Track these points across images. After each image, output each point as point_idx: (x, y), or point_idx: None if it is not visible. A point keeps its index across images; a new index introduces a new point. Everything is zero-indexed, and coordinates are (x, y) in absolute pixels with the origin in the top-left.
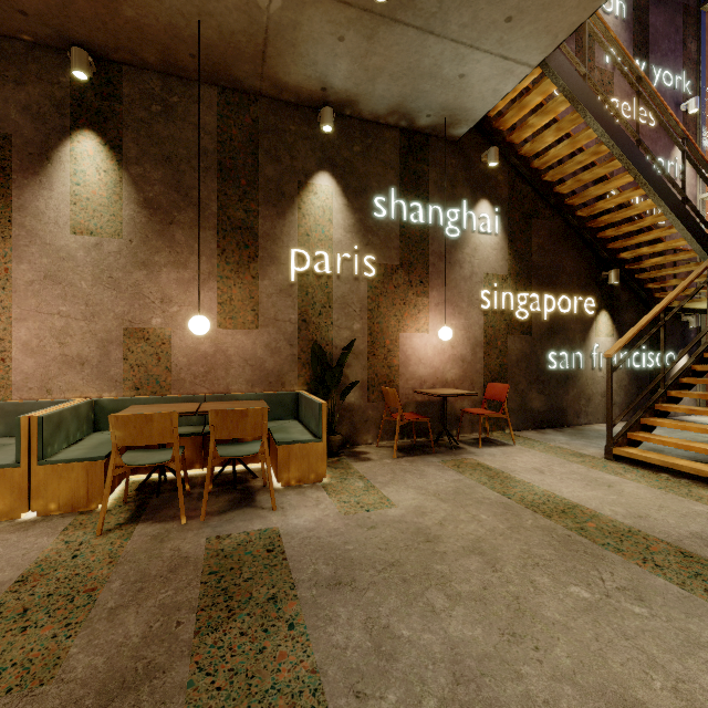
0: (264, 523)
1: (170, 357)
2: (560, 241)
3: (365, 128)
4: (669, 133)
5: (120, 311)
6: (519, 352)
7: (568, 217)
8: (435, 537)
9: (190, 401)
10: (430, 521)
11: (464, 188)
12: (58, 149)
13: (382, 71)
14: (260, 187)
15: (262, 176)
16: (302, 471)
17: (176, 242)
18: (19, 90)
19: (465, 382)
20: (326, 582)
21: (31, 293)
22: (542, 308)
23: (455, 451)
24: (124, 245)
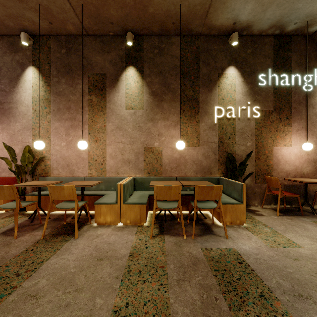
0: (226, 245)
1: (161, 160)
2: None
3: (253, 39)
4: None
5: (142, 140)
6: None
7: None
8: None
9: (170, 179)
10: None
11: (315, 61)
12: (121, 76)
13: (272, 3)
14: (200, 79)
15: (201, 73)
16: (232, 218)
17: (164, 109)
18: (108, 55)
19: (316, 174)
20: (291, 292)
21: (112, 134)
22: None
23: None
24: (144, 112)
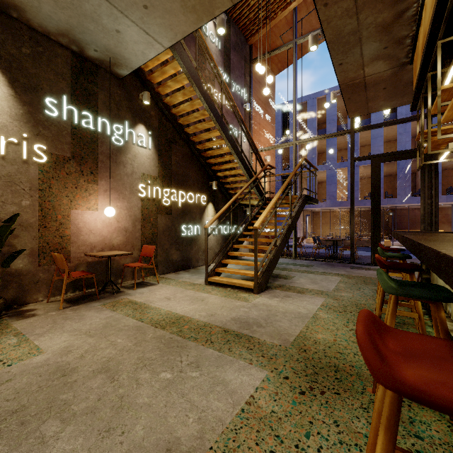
0: None
1: None
2: (188, 161)
3: (35, 37)
4: (235, 115)
5: None
6: (164, 225)
7: (192, 147)
8: (72, 369)
9: None
10: (73, 357)
11: (127, 113)
12: None
13: None
14: None
15: None
16: None
17: None
18: None
19: (127, 245)
20: None
21: None
22: (178, 199)
23: (116, 295)
24: None
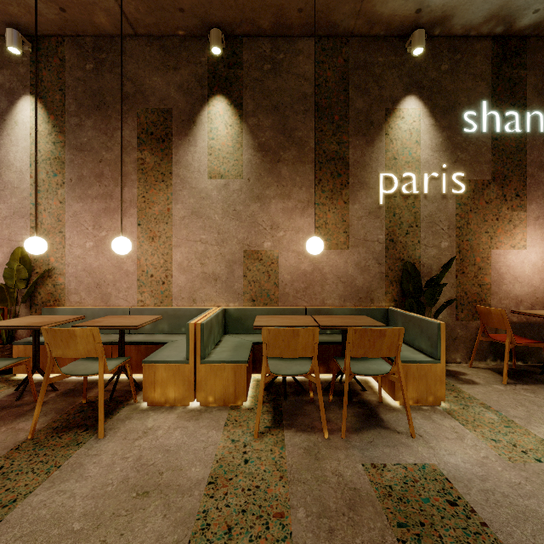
0: (415, 455)
1: (277, 275)
2: None
3: (453, 45)
4: None
5: (241, 237)
6: None
7: None
8: None
9: (294, 312)
10: None
11: None
12: (199, 114)
13: None
14: (351, 120)
15: (353, 109)
16: (419, 392)
17: (282, 177)
18: (176, 74)
19: None
20: None
21: (183, 226)
22: None
23: None
24: (244, 183)
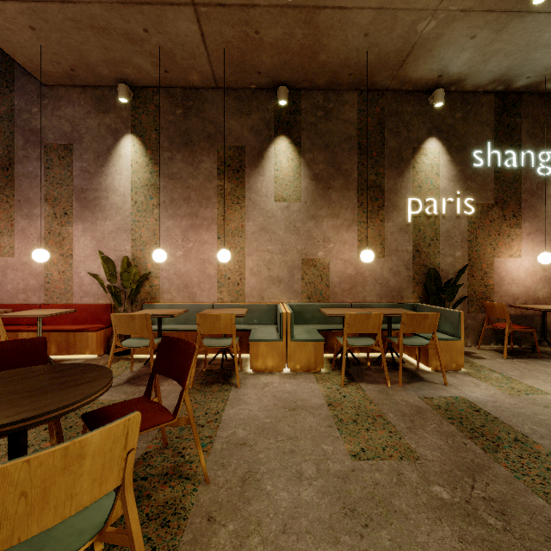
0: (450, 393)
1: (328, 278)
2: None
3: (465, 98)
4: None
5: (299, 248)
6: None
7: None
8: None
9: (342, 307)
10: None
11: None
12: (267, 150)
13: (498, 52)
14: (386, 156)
15: (387, 148)
16: (446, 361)
17: (332, 201)
18: (248, 118)
19: None
20: (550, 437)
21: (254, 239)
22: None
23: None
24: (302, 205)
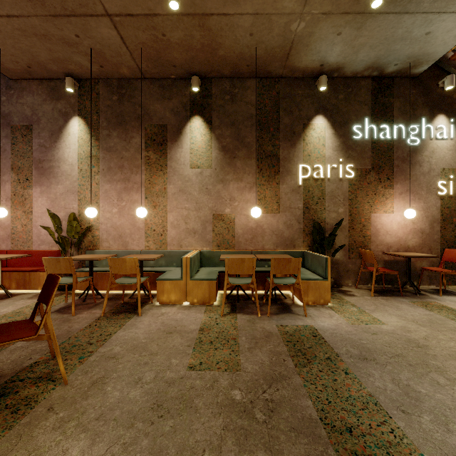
0: (304, 322)
1: (234, 230)
2: None
3: (346, 82)
4: None
5: (210, 206)
6: None
7: None
8: (423, 345)
9: (244, 253)
10: (416, 336)
11: (422, 109)
12: (184, 128)
13: (364, 45)
14: (281, 131)
15: (282, 124)
16: (315, 297)
17: (237, 168)
18: (169, 102)
19: (423, 248)
20: (357, 357)
21: (174, 199)
22: None
23: (419, 296)
24: (212, 171)
